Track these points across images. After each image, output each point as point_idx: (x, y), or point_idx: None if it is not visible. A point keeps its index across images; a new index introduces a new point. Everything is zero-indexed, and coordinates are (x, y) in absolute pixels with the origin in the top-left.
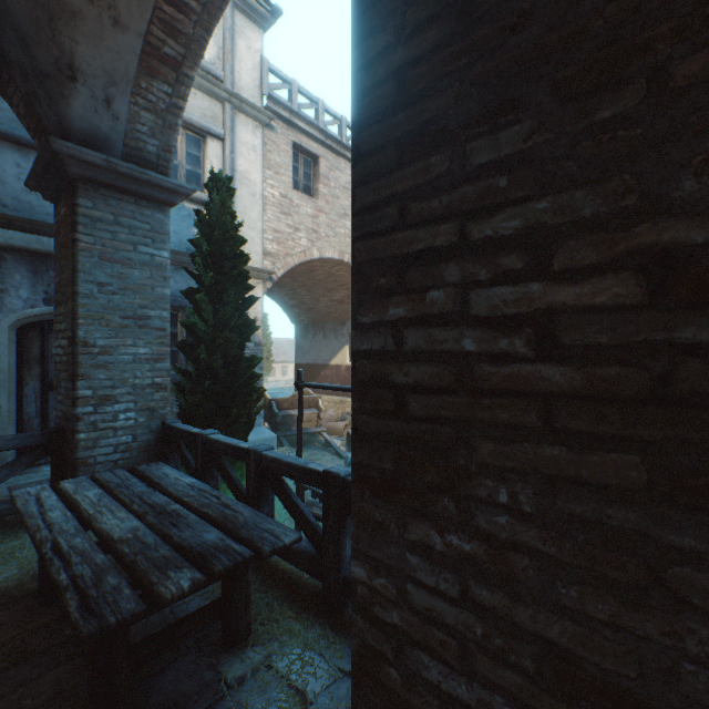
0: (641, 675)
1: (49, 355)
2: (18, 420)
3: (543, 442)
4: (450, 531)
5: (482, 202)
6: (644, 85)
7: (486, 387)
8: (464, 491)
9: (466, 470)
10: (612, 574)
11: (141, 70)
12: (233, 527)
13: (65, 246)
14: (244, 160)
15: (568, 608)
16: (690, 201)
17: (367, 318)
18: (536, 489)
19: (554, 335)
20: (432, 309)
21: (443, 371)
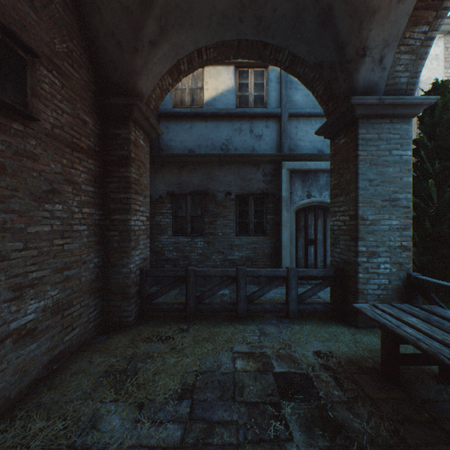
0: None
1: (307, 225)
2: (295, 259)
3: None
4: None
5: None
6: None
7: None
8: None
9: None
10: None
11: (407, 25)
12: None
13: (345, 161)
14: (426, 70)
15: None
16: None
17: None
18: None
19: None
20: None
21: None
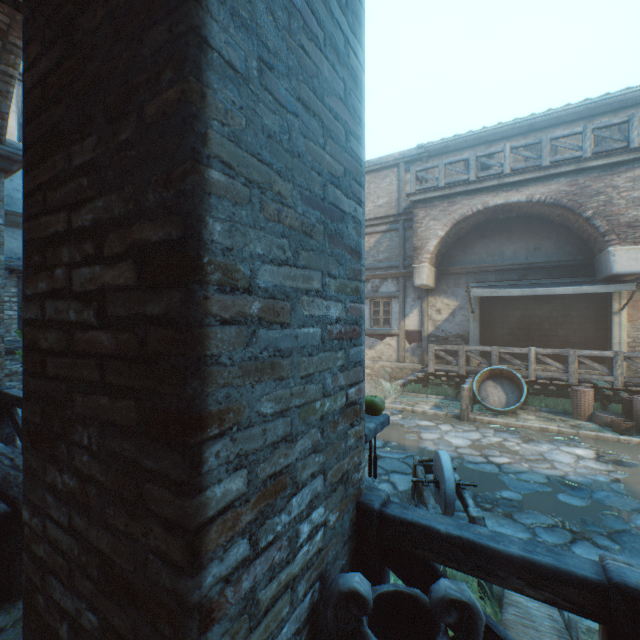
0: (136, 568)
1: None
2: None
3: (101, 394)
4: (65, 471)
5: (78, 197)
6: (137, 119)
7: (80, 350)
8: (71, 437)
9: (72, 419)
10: (126, 493)
11: None
12: (6, 487)
13: None
14: None
15: (111, 524)
16: (152, 209)
17: (30, 290)
18: (99, 431)
19: (105, 308)
20: (58, 284)
21: (62, 337)
